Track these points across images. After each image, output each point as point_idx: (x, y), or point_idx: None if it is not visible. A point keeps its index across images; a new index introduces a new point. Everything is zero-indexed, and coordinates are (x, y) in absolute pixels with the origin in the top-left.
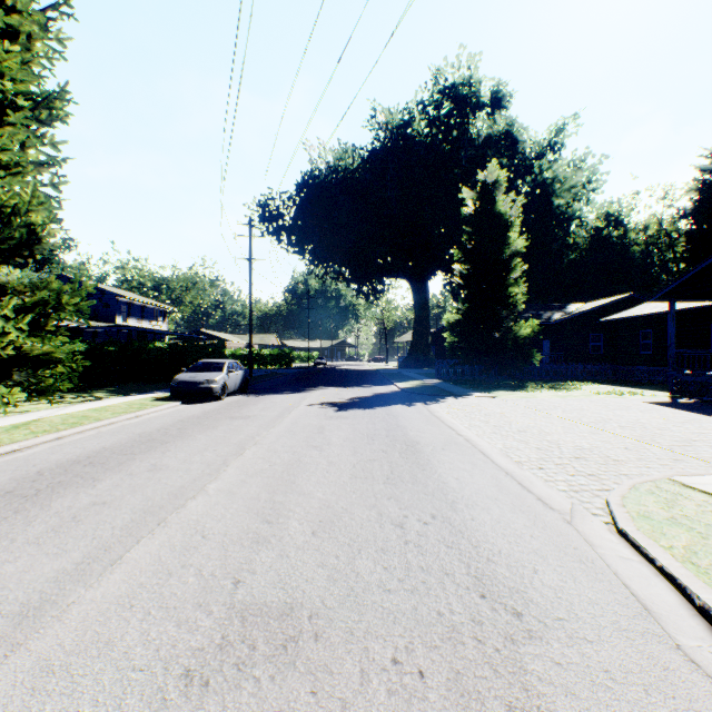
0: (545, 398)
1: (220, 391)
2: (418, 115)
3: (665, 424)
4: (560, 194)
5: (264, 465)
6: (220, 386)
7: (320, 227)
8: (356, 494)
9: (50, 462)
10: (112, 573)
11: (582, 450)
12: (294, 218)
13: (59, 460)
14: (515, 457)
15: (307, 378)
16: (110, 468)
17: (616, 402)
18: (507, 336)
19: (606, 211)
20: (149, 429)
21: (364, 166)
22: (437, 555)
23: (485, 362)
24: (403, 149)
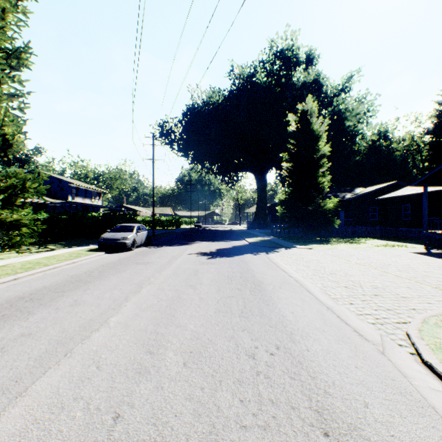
0: (344, 249)
1: (131, 244)
2: (260, 69)
3: (428, 268)
4: (349, 118)
5: (153, 301)
6: (131, 241)
7: (198, 140)
8: (219, 326)
9: (2, 298)
10: (14, 407)
11: (377, 288)
12: (181, 134)
13: (9, 296)
14: (332, 295)
15: (189, 235)
16: (43, 304)
17: (391, 252)
18: (318, 209)
19: (378, 130)
20: (79, 272)
21: (225, 101)
22: (283, 387)
23: (303, 225)
24: (250, 90)
